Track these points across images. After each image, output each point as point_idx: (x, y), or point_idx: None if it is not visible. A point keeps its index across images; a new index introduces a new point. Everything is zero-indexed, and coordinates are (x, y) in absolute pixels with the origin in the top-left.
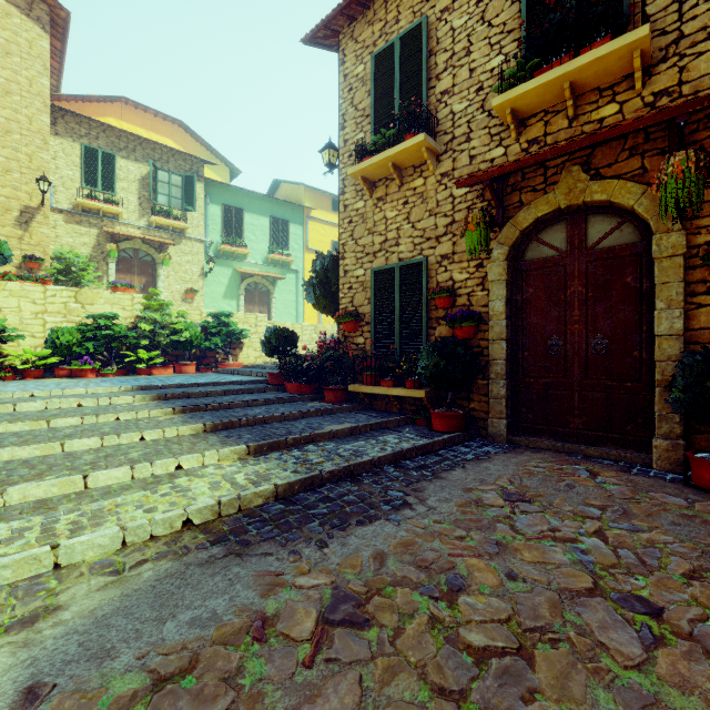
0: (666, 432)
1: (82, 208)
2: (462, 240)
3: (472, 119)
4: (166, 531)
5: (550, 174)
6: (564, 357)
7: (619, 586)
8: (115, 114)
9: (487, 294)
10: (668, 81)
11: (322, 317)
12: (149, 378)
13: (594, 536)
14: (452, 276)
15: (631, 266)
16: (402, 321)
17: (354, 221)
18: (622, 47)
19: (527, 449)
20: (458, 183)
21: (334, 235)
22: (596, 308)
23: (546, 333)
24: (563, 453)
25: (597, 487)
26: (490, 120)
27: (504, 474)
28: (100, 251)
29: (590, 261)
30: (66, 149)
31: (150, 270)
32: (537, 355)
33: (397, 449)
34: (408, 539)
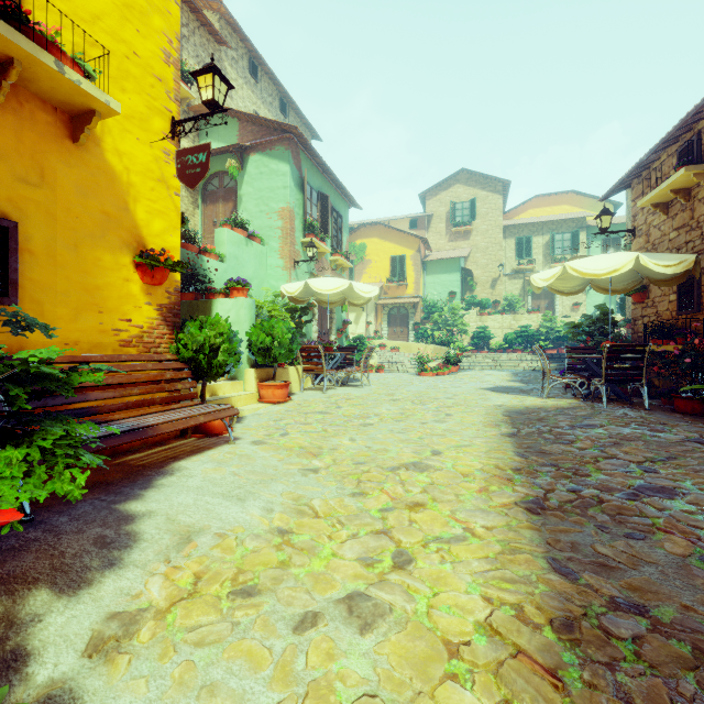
0: None
1: (515, 270)
2: None
3: None
4: (531, 370)
5: None
6: None
7: None
8: (532, 206)
9: None
10: None
11: None
12: None
13: None
14: None
15: None
16: None
17: None
18: None
19: None
20: None
21: None
22: None
23: None
24: None
25: None
26: None
27: None
28: (523, 290)
29: None
30: (508, 243)
31: (550, 295)
32: None
33: None
34: None
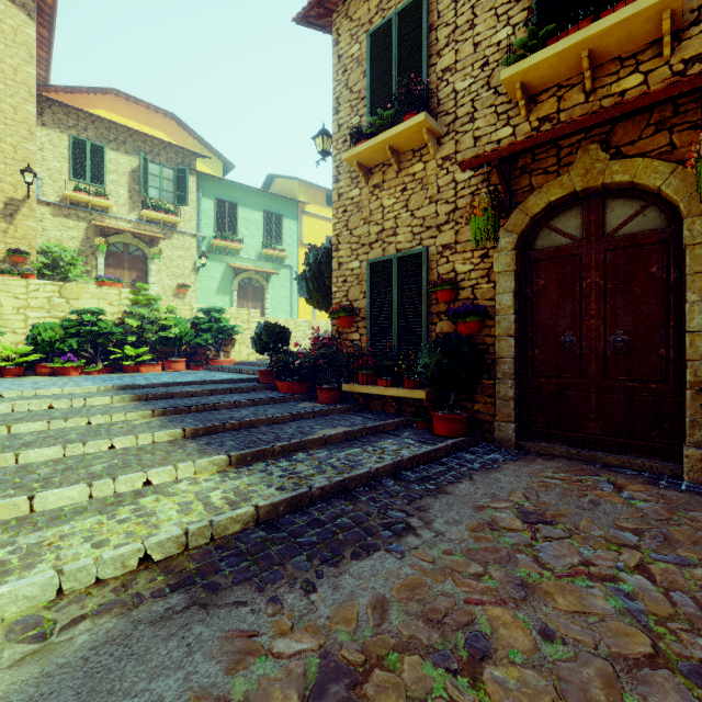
0: (699, 439)
1: (70, 200)
2: (465, 228)
3: (476, 97)
4: (117, 572)
5: (564, 154)
6: (579, 355)
7: (686, 651)
8: (106, 106)
9: (493, 287)
10: (701, 46)
11: (316, 313)
12: (134, 376)
13: (636, 572)
14: (454, 268)
15: (657, 255)
16: (400, 316)
17: (349, 210)
18: (651, 6)
19: (538, 456)
20: (463, 164)
21: (329, 230)
22: (616, 302)
23: (559, 329)
24: (578, 461)
25: (626, 504)
26: (497, 97)
27: (517, 487)
28: (89, 245)
29: (609, 249)
30: (53, 140)
31: (140, 264)
32: (549, 353)
33: (397, 459)
34: (414, 579)
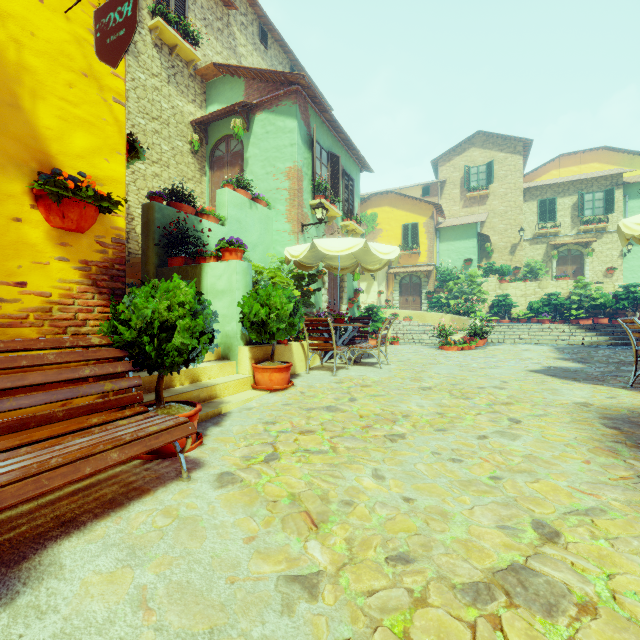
0: None
1: (537, 235)
2: None
3: None
4: (577, 344)
5: None
6: None
7: None
8: (555, 167)
9: None
10: None
11: None
12: None
13: None
14: None
15: None
16: None
17: None
18: None
19: None
20: None
21: None
22: None
23: None
24: None
25: None
26: None
27: None
28: (547, 256)
29: None
30: (529, 207)
31: (578, 260)
32: None
33: None
34: None
